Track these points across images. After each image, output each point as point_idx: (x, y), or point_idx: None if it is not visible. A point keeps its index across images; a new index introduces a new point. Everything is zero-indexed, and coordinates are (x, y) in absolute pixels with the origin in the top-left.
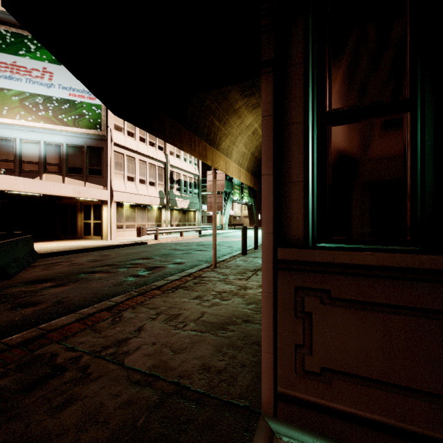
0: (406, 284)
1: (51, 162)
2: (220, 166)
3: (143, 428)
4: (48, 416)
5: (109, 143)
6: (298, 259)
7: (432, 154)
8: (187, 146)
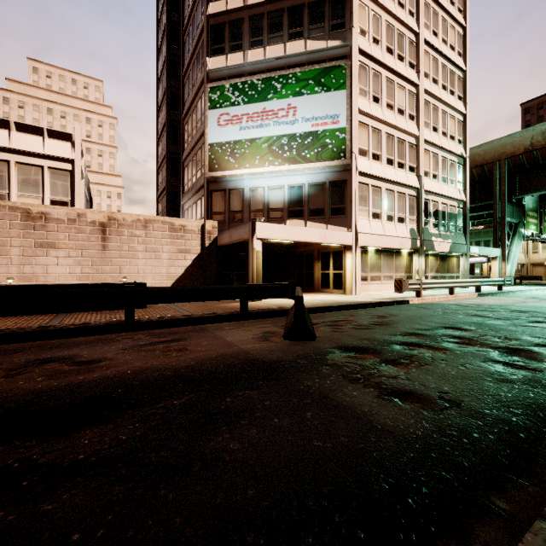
0: None
1: (294, 206)
2: None
3: None
4: None
5: (354, 173)
6: None
7: None
8: None
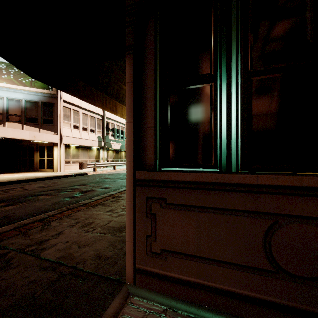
0: (208, 193)
1: (12, 113)
2: None
3: (39, 297)
4: None
5: (59, 100)
6: (148, 178)
7: (226, 110)
8: (99, 103)
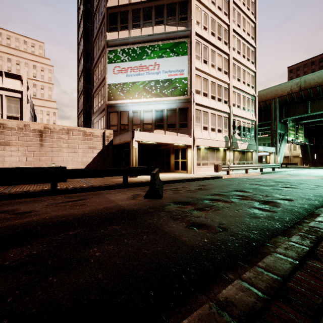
0: None
1: (158, 122)
2: None
3: None
4: None
5: (192, 104)
6: None
7: None
8: None
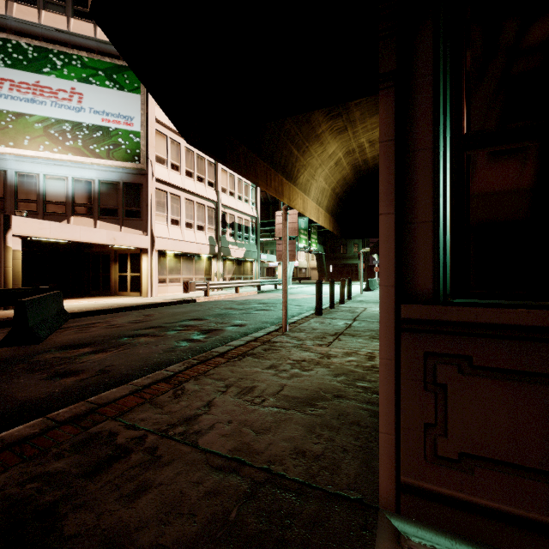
0: None
1: (81, 202)
2: (297, 205)
3: (238, 522)
4: (120, 505)
5: (150, 179)
6: (428, 318)
7: None
8: (263, 180)
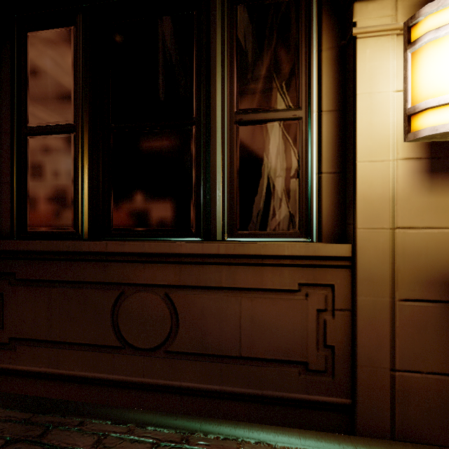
0: (60, 264)
1: None
2: None
3: None
4: None
5: None
6: None
7: (88, 167)
8: None
